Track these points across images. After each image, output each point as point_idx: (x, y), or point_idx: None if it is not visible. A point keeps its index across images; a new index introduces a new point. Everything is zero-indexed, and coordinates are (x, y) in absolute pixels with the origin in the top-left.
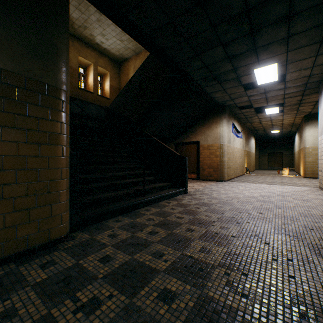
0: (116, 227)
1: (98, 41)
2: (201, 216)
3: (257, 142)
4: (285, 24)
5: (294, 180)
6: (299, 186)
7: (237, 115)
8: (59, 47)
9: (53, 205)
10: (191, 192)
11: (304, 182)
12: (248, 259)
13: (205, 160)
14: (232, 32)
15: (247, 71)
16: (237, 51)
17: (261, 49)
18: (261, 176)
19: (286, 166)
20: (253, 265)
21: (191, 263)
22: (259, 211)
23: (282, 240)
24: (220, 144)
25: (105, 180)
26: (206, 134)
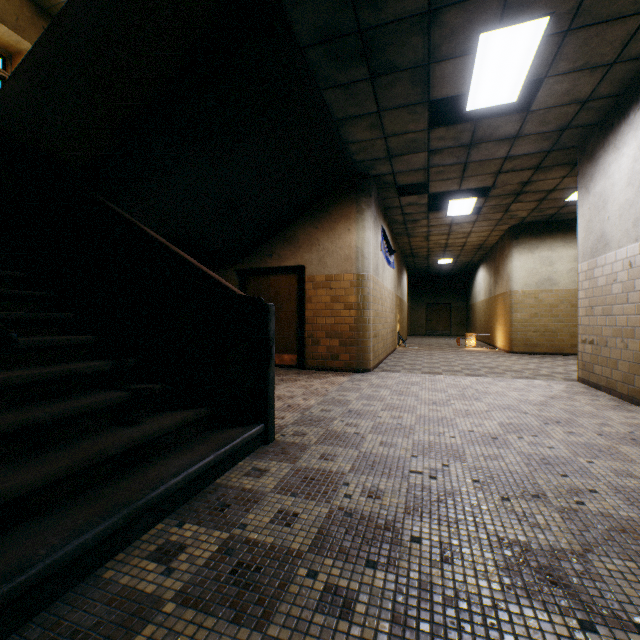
0: None
1: None
2: None
3: (408, 281)
4: None
5: (504, 362)
6: (537, 378)
7: (390, 213)
8: None
9: None
10: (288, 432)
11: (529, 367)
12: None
13: (319, 317)
14: None
15: (461, 36)
16: None
17: None
18: (432, 352)
19: (457, 329)
20: None
21: None
22: (634, 568)
23: None
24: (359, 274)
25: None
26: (322, 248)
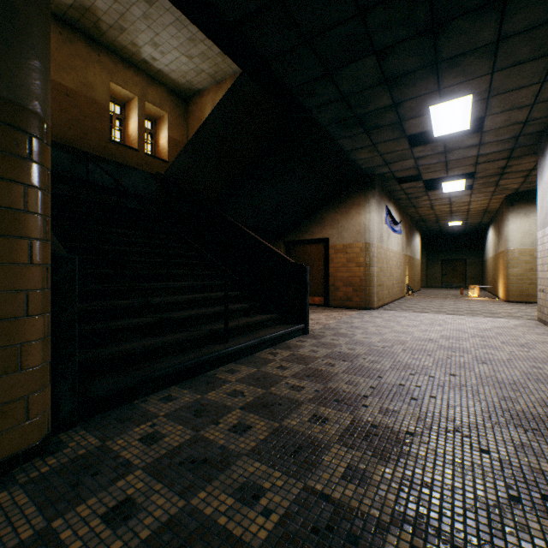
0: (162, 414)
1: (147, 56)
2: (339, 383)
3: (423, 241)
4: (497, 13)
5: (491, 307)
6: (504, 318)
7: (394, 194)
8: (21, 11)
9: (4, 378)
10: (316, 331)
11: (509, 311)
12: (456, 498)
13: (338, 272)
14: (396, 25)
15: (417, 109)
16: (402, 68)
17: (447, 64)
18: (434, 299)
19: (472, 282)
20: (471, 519)
21: (327, 516)
22: (447, 370)
23: (515, 442)
24: (366, 243)
25: (148, 311)
26: (340, 226)
